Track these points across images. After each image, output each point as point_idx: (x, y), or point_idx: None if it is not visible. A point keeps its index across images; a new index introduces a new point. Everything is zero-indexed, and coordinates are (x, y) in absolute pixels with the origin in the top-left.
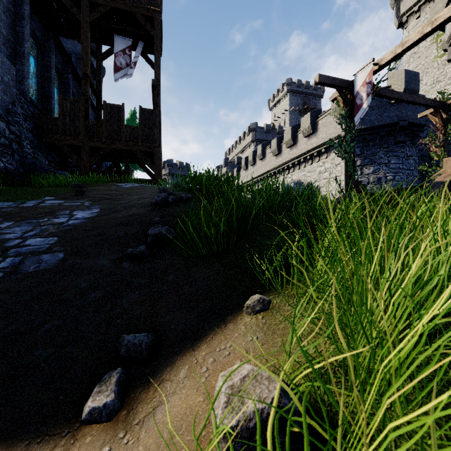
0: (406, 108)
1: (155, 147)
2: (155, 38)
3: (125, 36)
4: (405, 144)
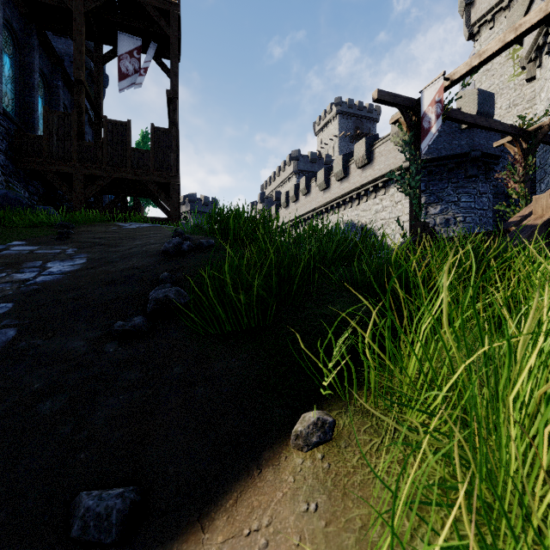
0: (479, 136)
1: (171, 177)
2: (171, 38)
3: (132, 35)
4: (477, 179)
